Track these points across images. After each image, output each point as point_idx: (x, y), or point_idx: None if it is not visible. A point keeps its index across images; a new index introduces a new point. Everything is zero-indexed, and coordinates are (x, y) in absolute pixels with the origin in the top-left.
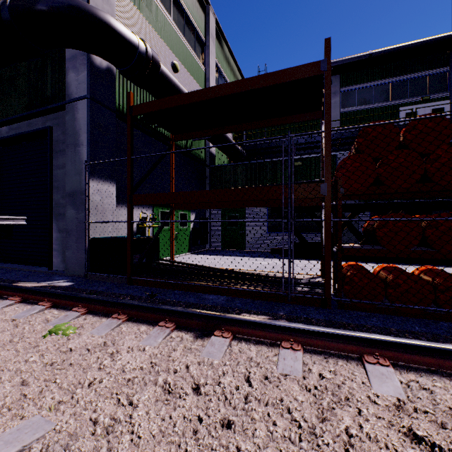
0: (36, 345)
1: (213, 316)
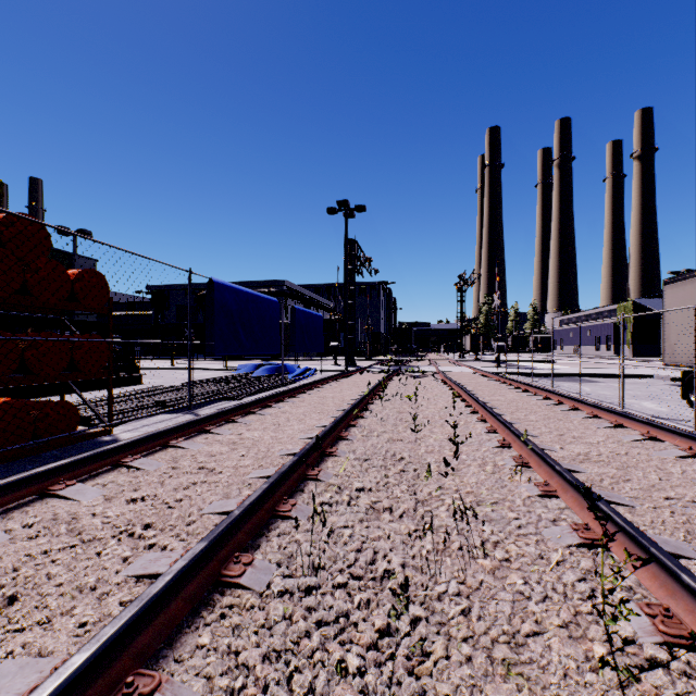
0: None
1: None
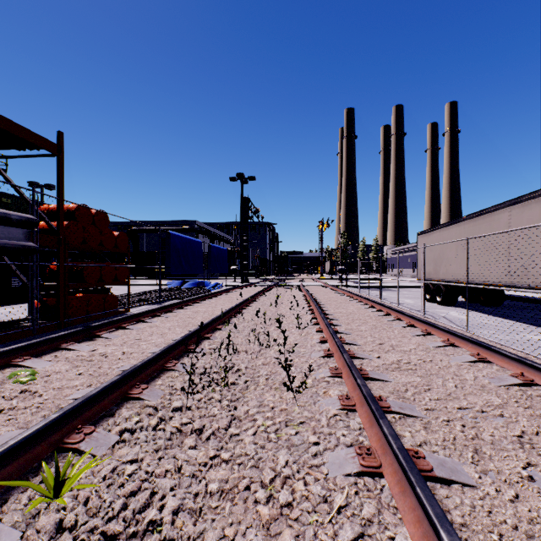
0: (49, 379)
1: (89, 327)
